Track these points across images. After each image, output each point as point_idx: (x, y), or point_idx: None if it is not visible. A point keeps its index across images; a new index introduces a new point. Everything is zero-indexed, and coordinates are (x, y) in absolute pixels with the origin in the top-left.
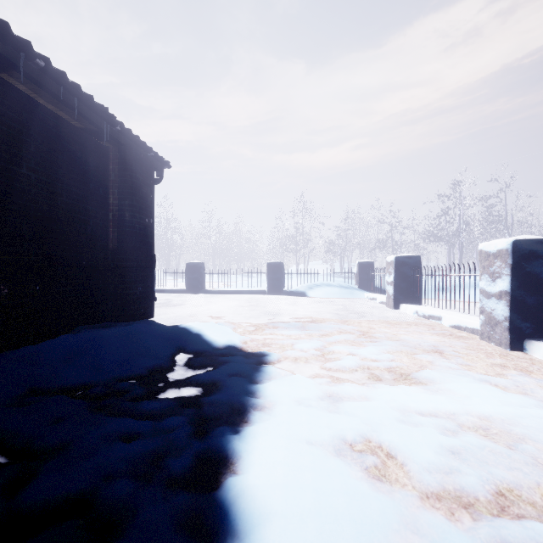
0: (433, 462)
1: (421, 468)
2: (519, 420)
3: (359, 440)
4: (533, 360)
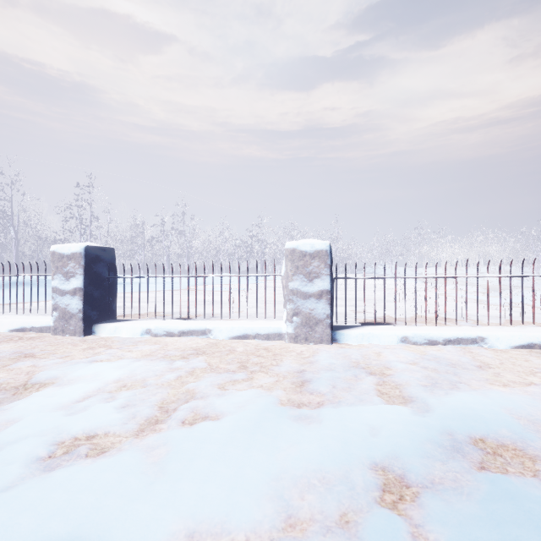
0: (123, 417)
1: (121, 425)
2: (135, 371)
3: (55, 448)
4: (104, 338)
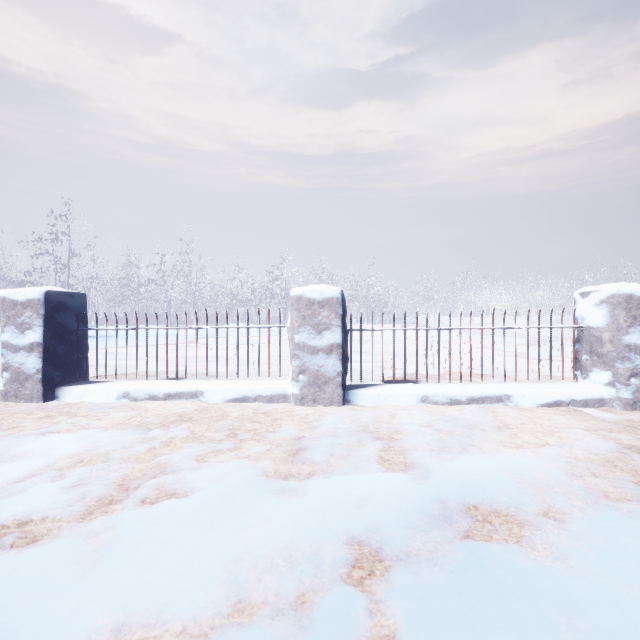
0: (69, 498)
1: (64, 507)
2: (98, 443)
3: None
4: (69, 403)
